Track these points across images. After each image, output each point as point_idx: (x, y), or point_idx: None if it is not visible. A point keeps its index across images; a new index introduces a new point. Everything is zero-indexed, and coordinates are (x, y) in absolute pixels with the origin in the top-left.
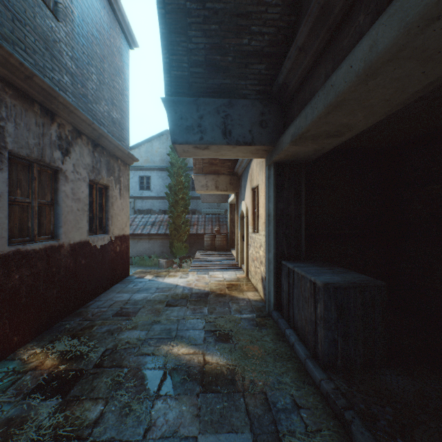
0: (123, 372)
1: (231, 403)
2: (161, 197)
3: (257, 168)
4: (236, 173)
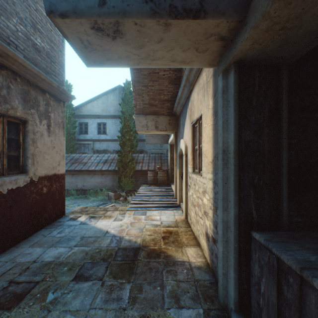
0: None
1: None
2: (115, 139)
3: (199, 96)
4: (175, 113)
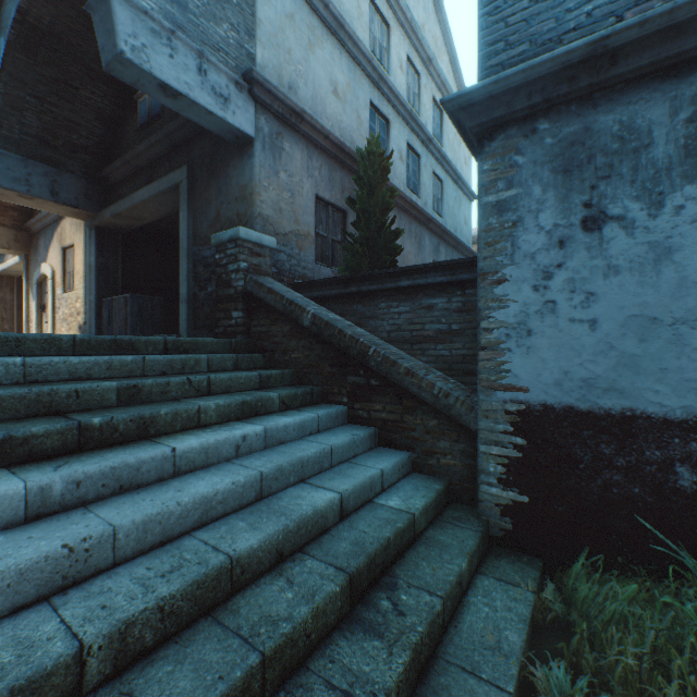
0: None
1: None
2: None
3: (73, 228)
4: (29, 228)
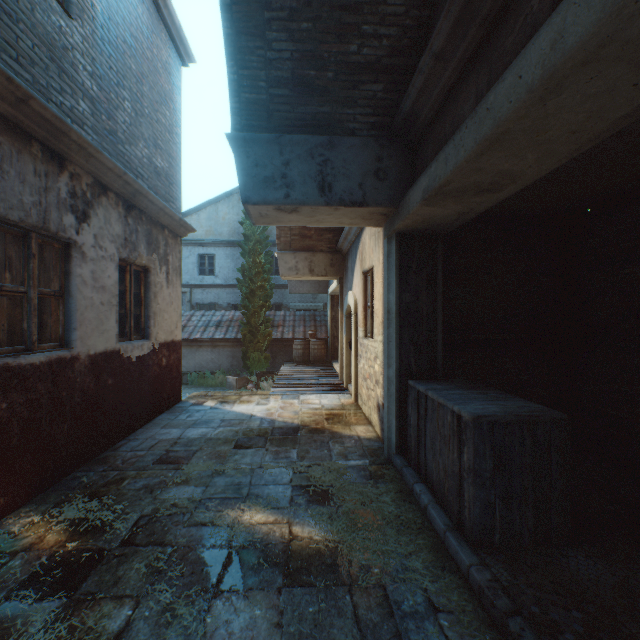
0: (166, 553)
1: (331, 604)
2: (231, 285)
3: (370, 242)
4: (340, 249)
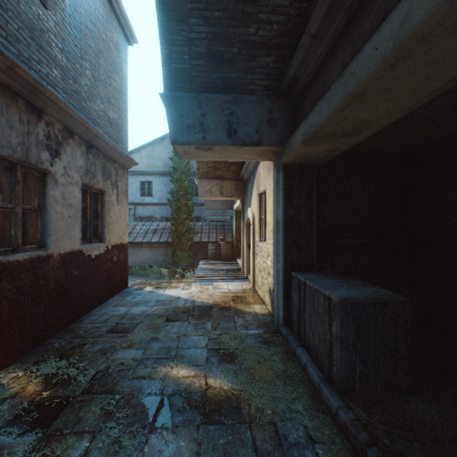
0: (115, 399)
1: (236, 437)
2: (164, 203)
3: (264, 172)
4: (242, 177)
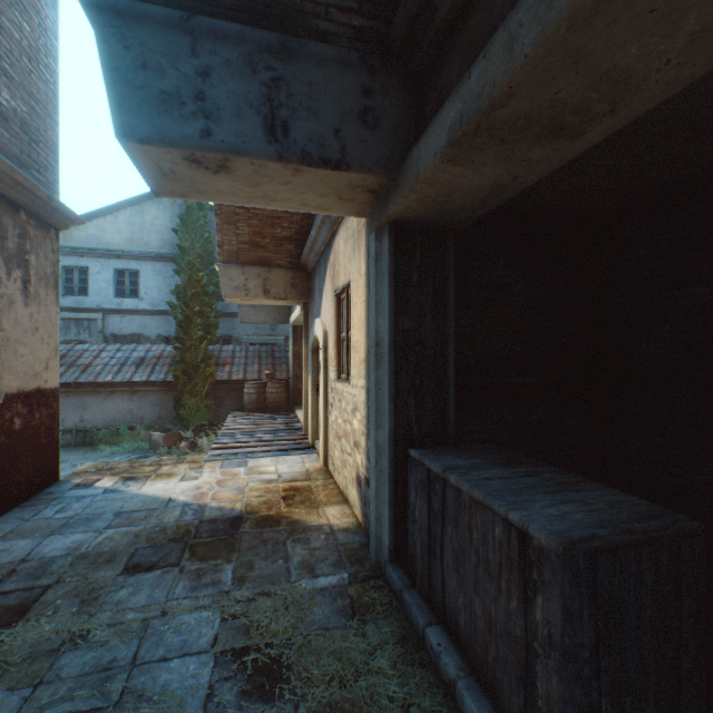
0: None
1: None
2: (162, 311)
3: (347, 248)
4: (304, 265)
